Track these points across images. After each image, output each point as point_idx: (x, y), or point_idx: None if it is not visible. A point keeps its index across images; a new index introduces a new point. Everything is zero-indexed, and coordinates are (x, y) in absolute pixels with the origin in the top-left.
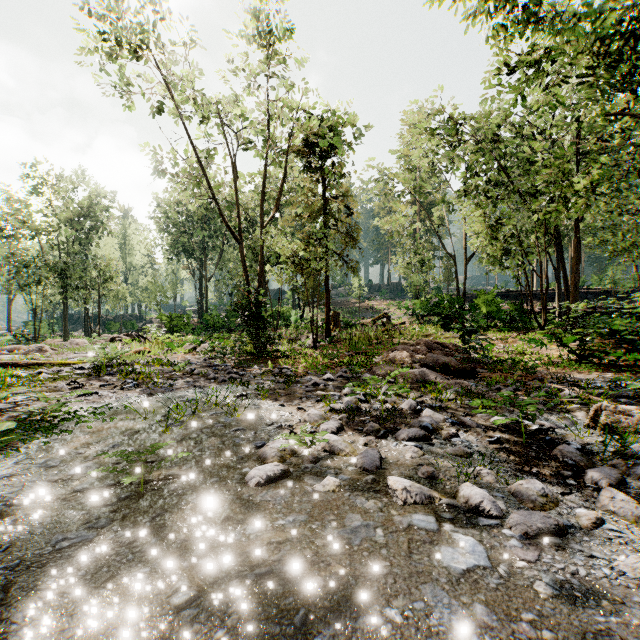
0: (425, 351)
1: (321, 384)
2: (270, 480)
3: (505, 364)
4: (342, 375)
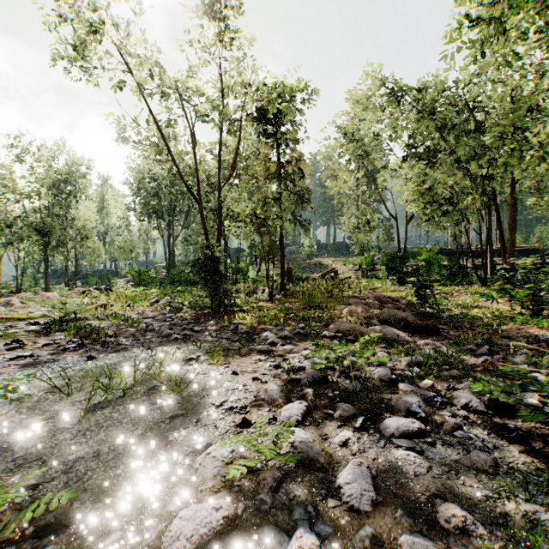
0: (377, 305)
1: (278, 343)
2: (204, 542)
3: (460, 319)
4: (299, 332)
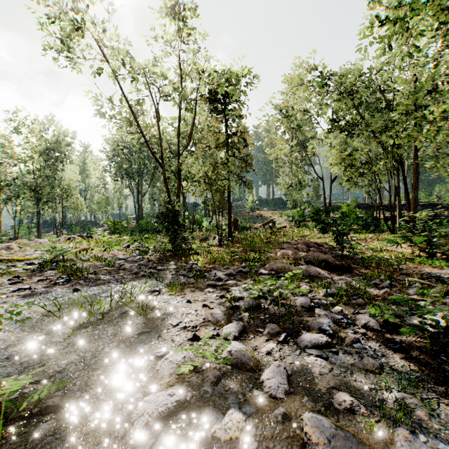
0: (305, 249)
1: (224, 279)
2: (161, 418)
3: (371, 260)
4: (241, 270)
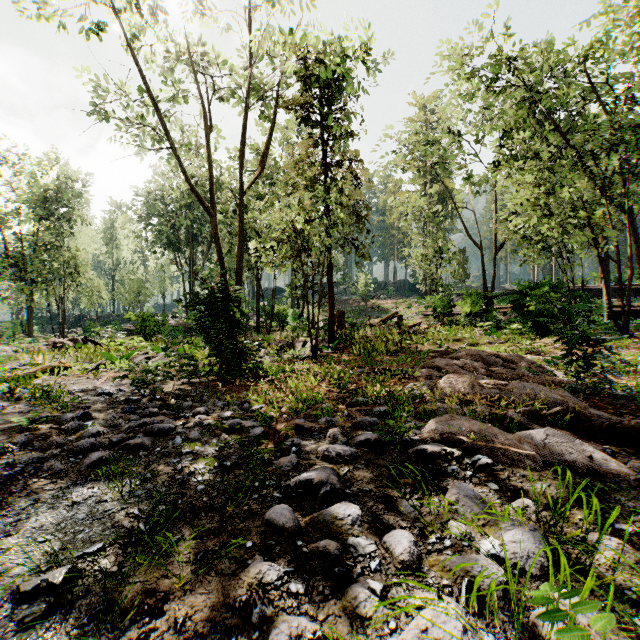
0: (483, 369)
1: (322, 488)
2: None
3: None
4: (367, 440)
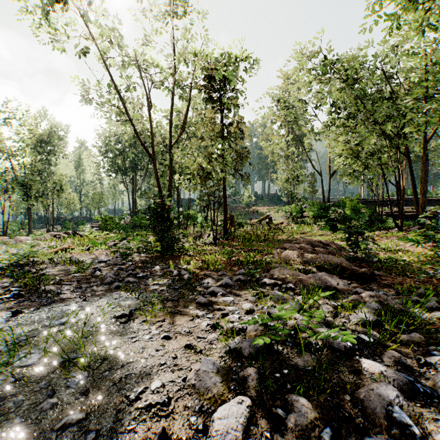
0: (310, 249)
1: (218, 293)
2: None
3: (390, 263)
4: (240, 279)
